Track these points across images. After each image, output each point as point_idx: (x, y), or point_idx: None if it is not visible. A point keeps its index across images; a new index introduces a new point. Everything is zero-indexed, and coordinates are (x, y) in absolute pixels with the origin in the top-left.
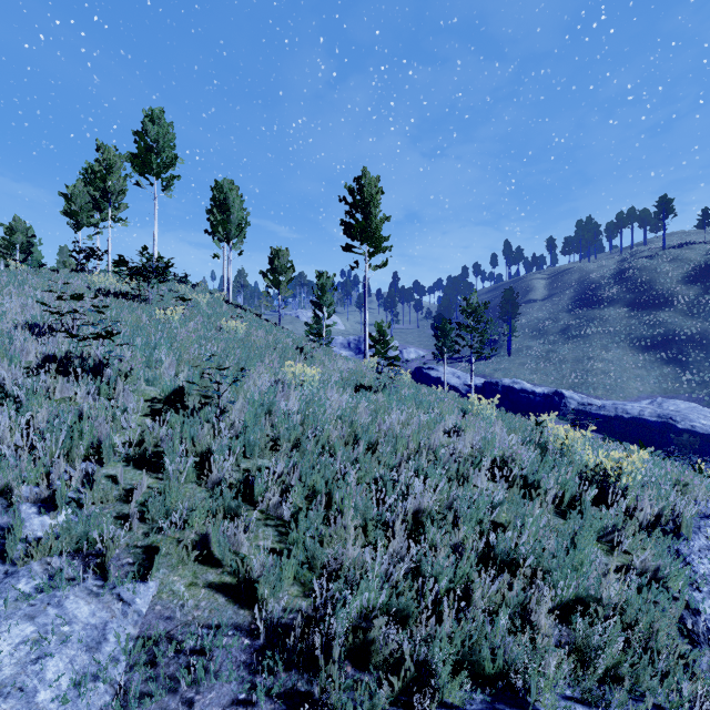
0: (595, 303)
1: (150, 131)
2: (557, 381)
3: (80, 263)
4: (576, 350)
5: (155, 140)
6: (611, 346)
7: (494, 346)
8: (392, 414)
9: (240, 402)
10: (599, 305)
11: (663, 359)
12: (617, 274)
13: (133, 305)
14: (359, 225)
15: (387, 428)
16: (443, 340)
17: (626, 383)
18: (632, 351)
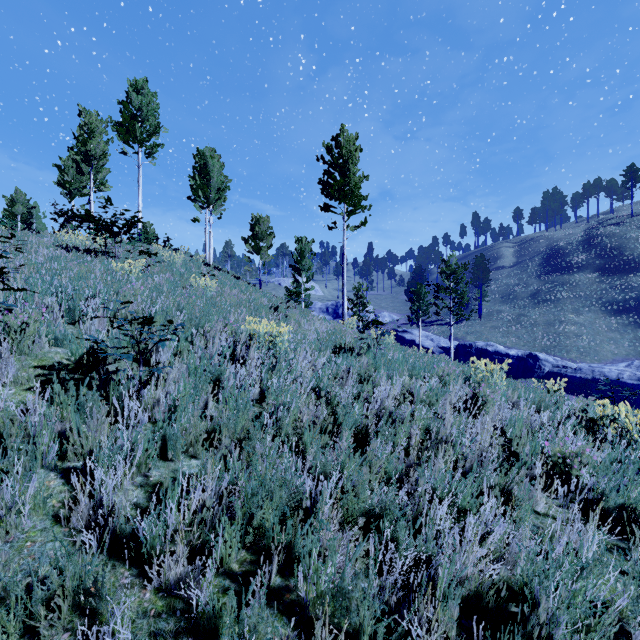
0: (564, 269)
1: (134, 100)
2: (529, 343)
3: (61, 225)
4: (547, 313)
5: (139, 108)
6: (583, 310)
7: (465, 311)
8: (380, 383)
9: (176, 369)
10: (568, 271)
11: (637, 323)
12: (585, 241)
13: (94, 260)
14: (338, 183)
15: (378, 405)
16: (418, 303)
17: (599, 346)
18: (604, 314)
